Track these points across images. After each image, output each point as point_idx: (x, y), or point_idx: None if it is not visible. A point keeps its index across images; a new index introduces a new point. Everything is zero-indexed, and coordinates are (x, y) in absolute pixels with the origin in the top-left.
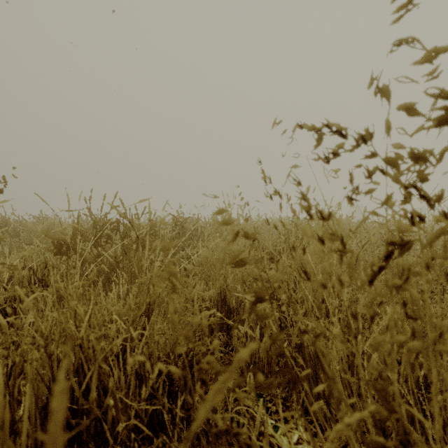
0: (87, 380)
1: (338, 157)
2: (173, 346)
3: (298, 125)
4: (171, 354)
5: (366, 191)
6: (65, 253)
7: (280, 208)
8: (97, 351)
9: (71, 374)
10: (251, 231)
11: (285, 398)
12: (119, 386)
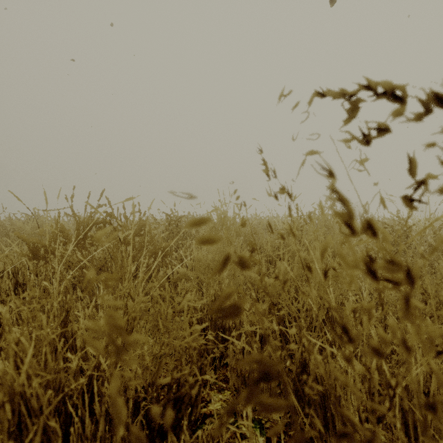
0: (32, 439)
1: (387, 134)
2: (154, 375)
3: (317, 93)
4: (152, 385)
5: (442, 187)
6: (42, 257)
7: (288, 211)
8: (43, 401)
9: (5, 435)
10: (248, 231)
11: (287, 425)
12: (83, 433)
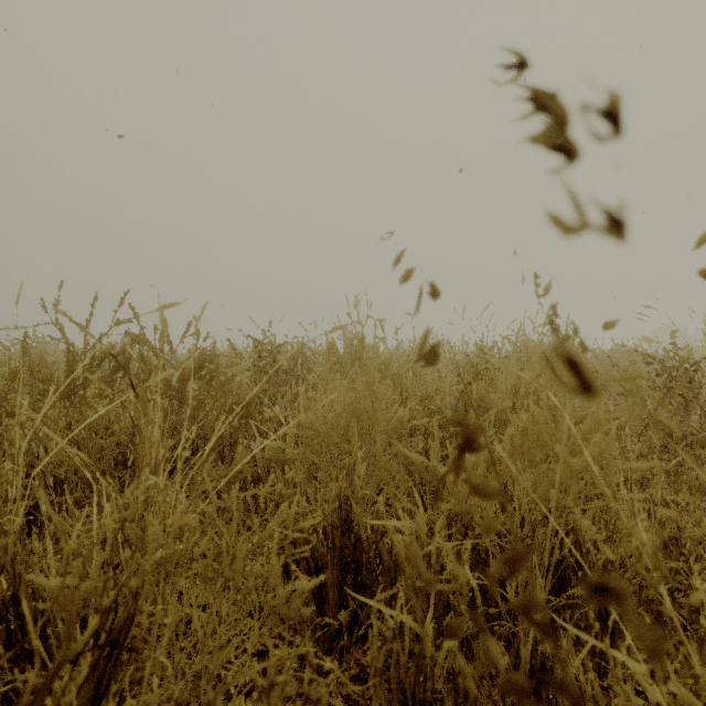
0: None
1: None
2: None
3: None
4: None
5: None
6: None
7: None
8: None
9: None
10: (400, 369)
11: None
12: None
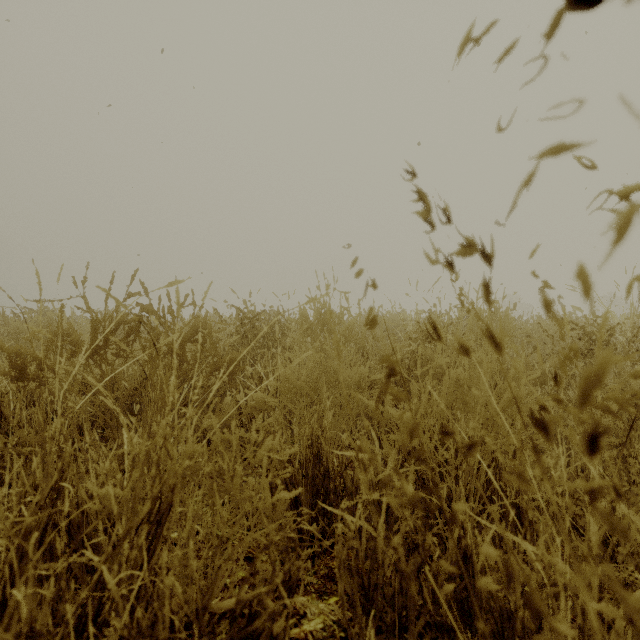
0: None
1: None
2: (206, 593)
3: (573, 2)
4: (203, 611)
5: None
6: (34, 377)
7: (483, 292)
8: None
9: None
10: (362, 334)
11: None
12: None
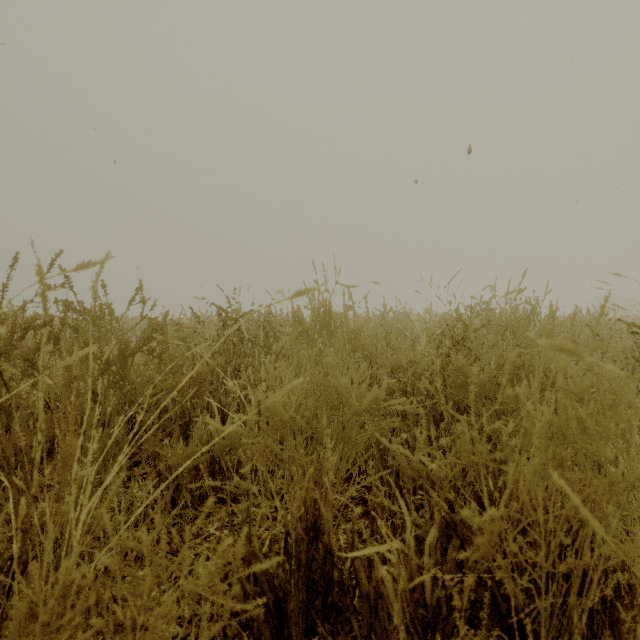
0: None
1: None
2: None
3: None
4: None
5: None
6: None
7: None
8: None
9: None
10: (370, 338)
11: None
12: None
